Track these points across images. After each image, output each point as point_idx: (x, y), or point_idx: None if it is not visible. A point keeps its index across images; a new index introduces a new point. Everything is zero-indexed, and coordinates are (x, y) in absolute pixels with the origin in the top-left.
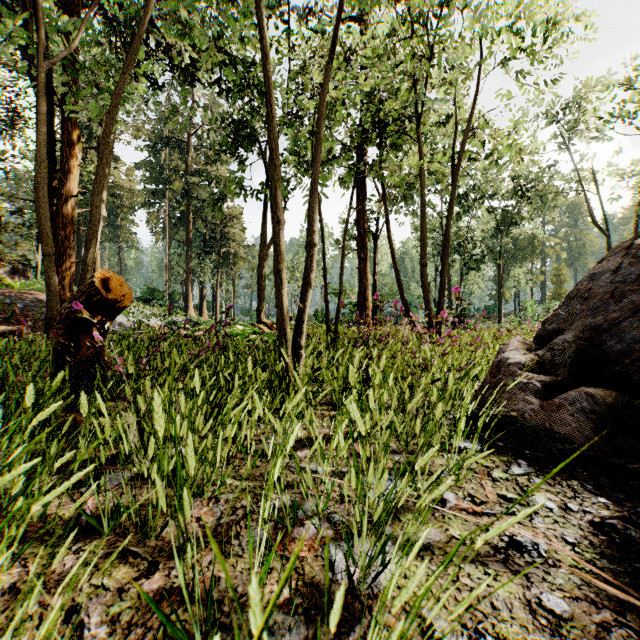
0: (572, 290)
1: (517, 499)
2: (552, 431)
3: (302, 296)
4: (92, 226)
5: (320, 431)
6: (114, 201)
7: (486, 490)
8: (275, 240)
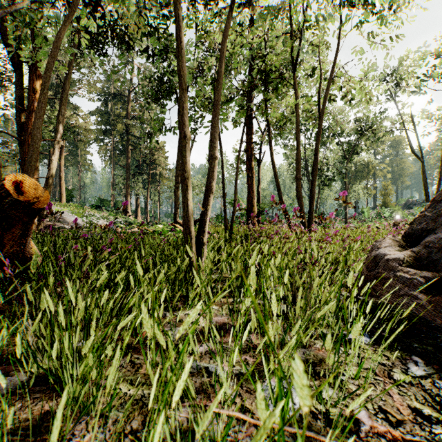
0: (437, 195)
1: (437, 418)
2: (425, 319)
3: (204, 200)
4: (31, 143)
5: (219, 320)
6: (74, 137)
7: (394, 400)
8: (181, 152)
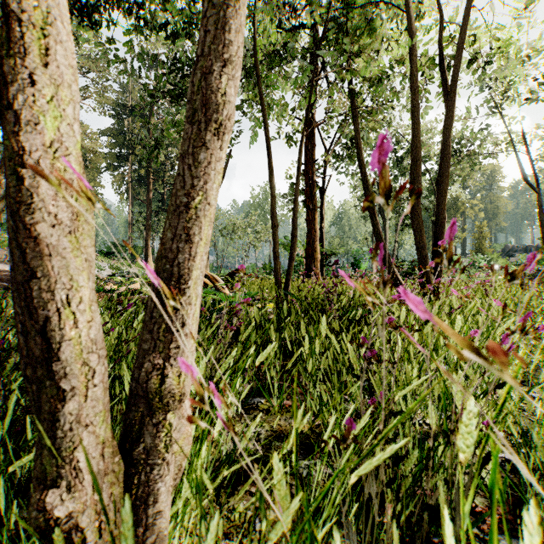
0: None
1: None
2: None
3: (180, 167)
4: None
5: None
6: None
7: None
8: None
